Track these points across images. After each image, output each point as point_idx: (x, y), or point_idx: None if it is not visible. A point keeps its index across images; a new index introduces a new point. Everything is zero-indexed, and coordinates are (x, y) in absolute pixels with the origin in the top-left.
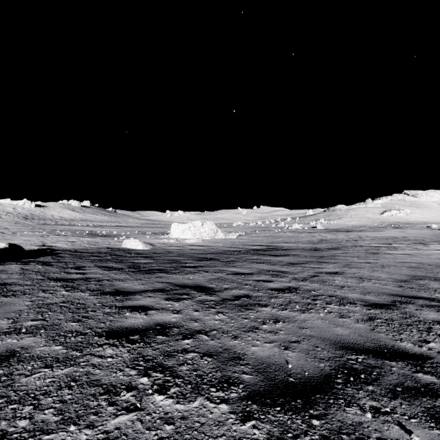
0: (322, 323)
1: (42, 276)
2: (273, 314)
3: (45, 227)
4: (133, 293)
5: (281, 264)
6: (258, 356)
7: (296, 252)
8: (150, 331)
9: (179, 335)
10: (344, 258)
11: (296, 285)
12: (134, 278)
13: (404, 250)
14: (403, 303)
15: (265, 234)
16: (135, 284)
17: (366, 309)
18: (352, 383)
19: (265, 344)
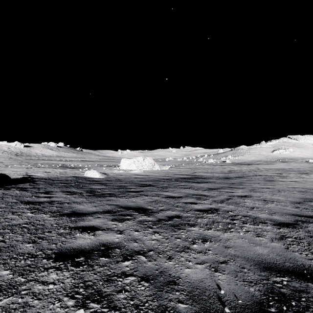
0: (243, 242)
1: (17, 199)
2: (200, 233)
3: (29, 162)
4: (86, 214)
5: (203, 189)
6: (191, 280)
7: (213, 180)
8: (94, 252)
9: (120, 256)
10: (249, 184)
11: (216, 207)
12: (89, 201)
13: (292, 178)
14: (304, 222)
15: (189, 166)
16: (89, 207)
17: (276, 228)
18: (285, 312)
19: (197, 265)
